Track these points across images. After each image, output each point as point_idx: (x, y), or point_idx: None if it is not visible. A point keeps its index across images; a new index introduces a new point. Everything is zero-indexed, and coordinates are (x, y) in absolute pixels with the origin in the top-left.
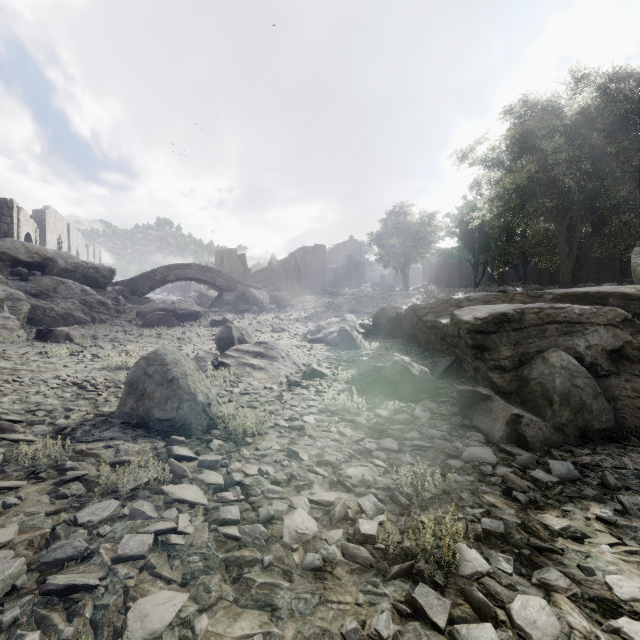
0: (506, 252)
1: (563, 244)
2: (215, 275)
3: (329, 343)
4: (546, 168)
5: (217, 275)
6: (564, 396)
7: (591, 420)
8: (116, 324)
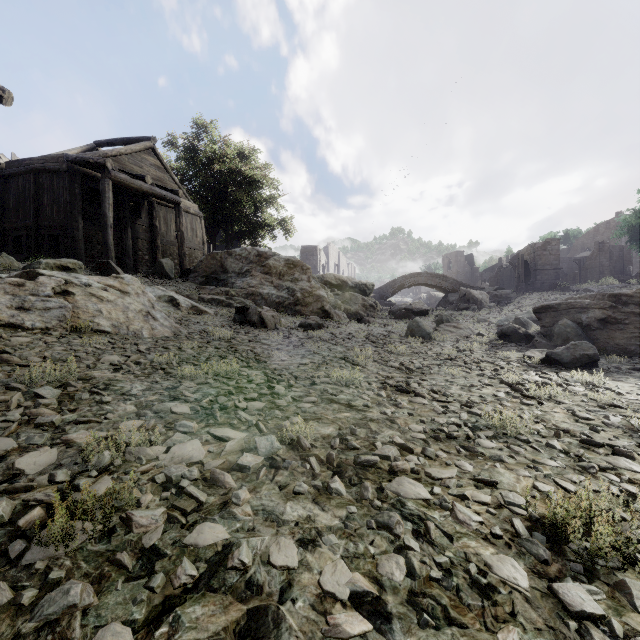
0: None
1: None
2: (441, 280)
3: None
4: None
5: (443, 279)
6: (559, 335)
7: None
8: (379, 318)
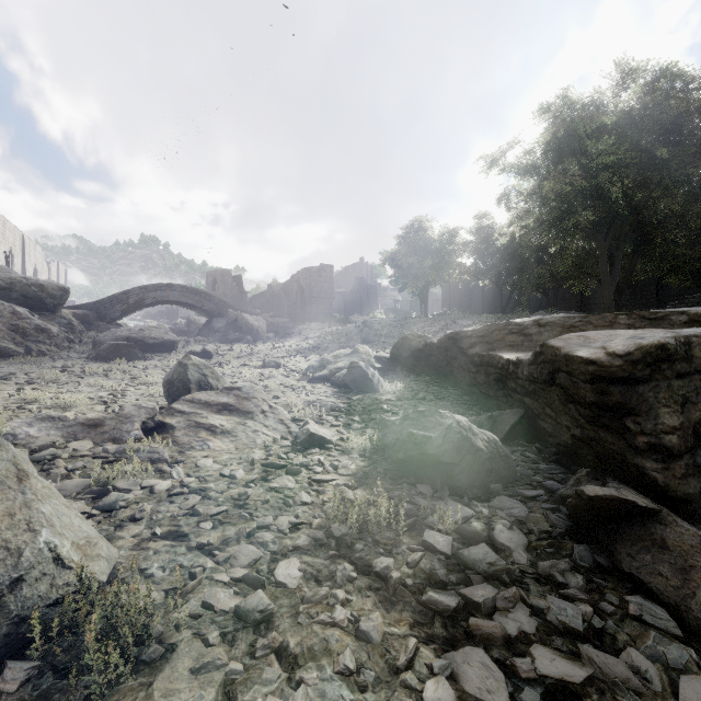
0: (536, 275)
1: (605, 264)
2: (203, 298)
3: (336, 383)
4: (590, 174)
5: (205, 298)
6: None
7: None
8: (59, 357)
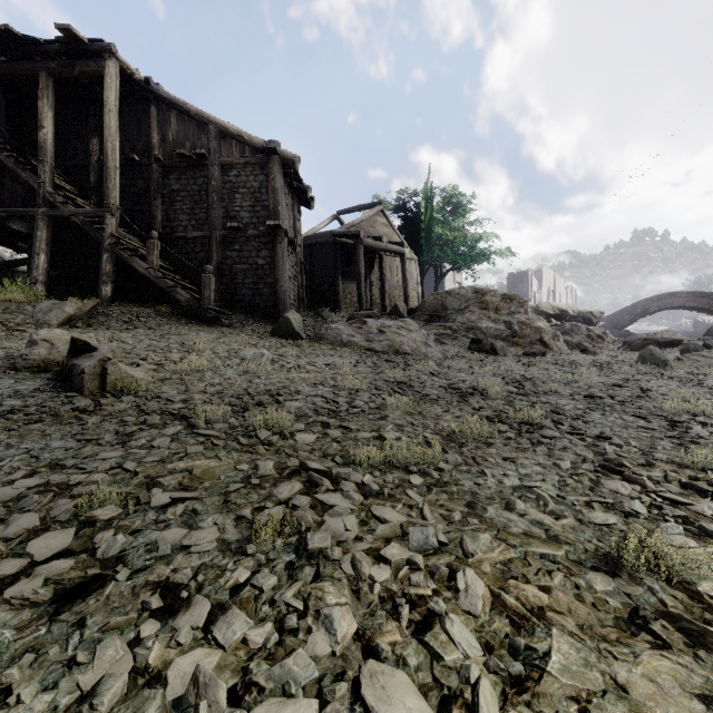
0: None
1: None
2: (710, 300)
3: None
4: None
5: None
6: None
7: None
8: (609, 350)
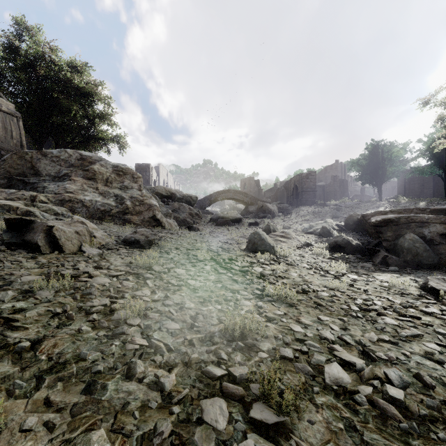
0: None
1: None
2: (243, 195)
3: (316, 234)
4: None
5: (244, 195)
6: (409, 250)
7: (422, 260)
8: (204, 224)
